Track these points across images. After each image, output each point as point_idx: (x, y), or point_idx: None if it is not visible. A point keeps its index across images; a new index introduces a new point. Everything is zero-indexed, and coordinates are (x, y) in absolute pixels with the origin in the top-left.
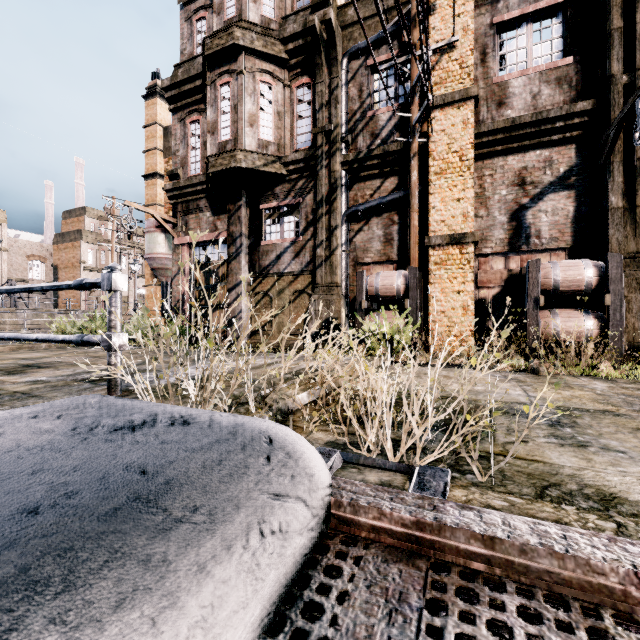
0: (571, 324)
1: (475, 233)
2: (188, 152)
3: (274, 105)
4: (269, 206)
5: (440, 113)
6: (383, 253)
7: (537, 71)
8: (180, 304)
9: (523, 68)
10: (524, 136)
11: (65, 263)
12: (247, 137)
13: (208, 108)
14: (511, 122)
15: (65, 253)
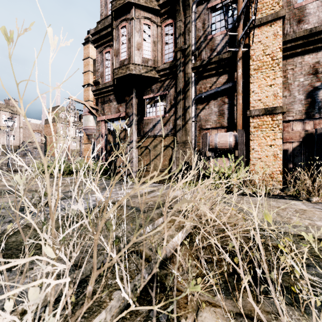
0: None
1: (283, 106)
2: (104, 69)
3: (151, 37)
4: (148, 97)
5: (257, 30)
6: (218, 122)
7: None
8: (100, 153)
9: None
10: (318, 40)
11: (50, 133)
12: (136, 56)
13: (114, 41)
14: (309, 31)
15: (50, 128)
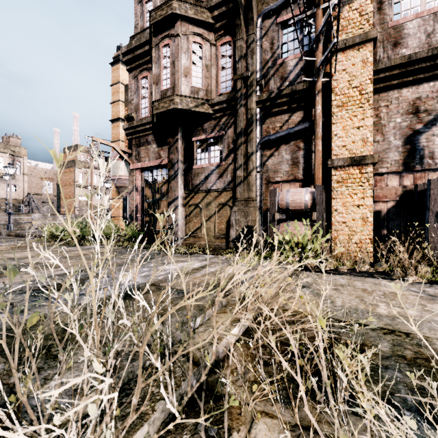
0: None
1: (374, 155)
2: (140, 100)
3: (203, 60)
4: (199, 138)
5: (341, 55)
6: (290, 173)
7: (431, 12)
8: (134, 213)
9: (417, 12)
10: (419, 70)
11: (65, 182)
12: (182, 85)
13: (153, 65)
14: (407, 58)
15: (65, 176)
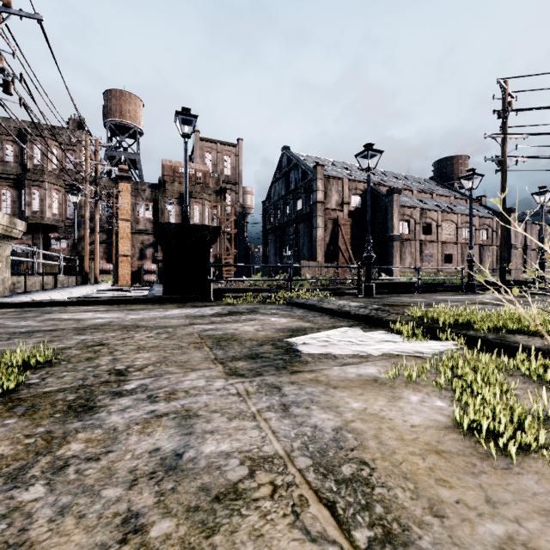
0: (150, 277)
1: (131, 255)
2: (2, 202)
3: (59, 200)
4: (54, 235)
5: (122, 222)
6: (103, 257)
7: (146, 218)
8: None
9: (143, 215)
10: (143, 233)
11: None
12: (48, 212)
13: (27, 196)
14: (140, 229)
15: None
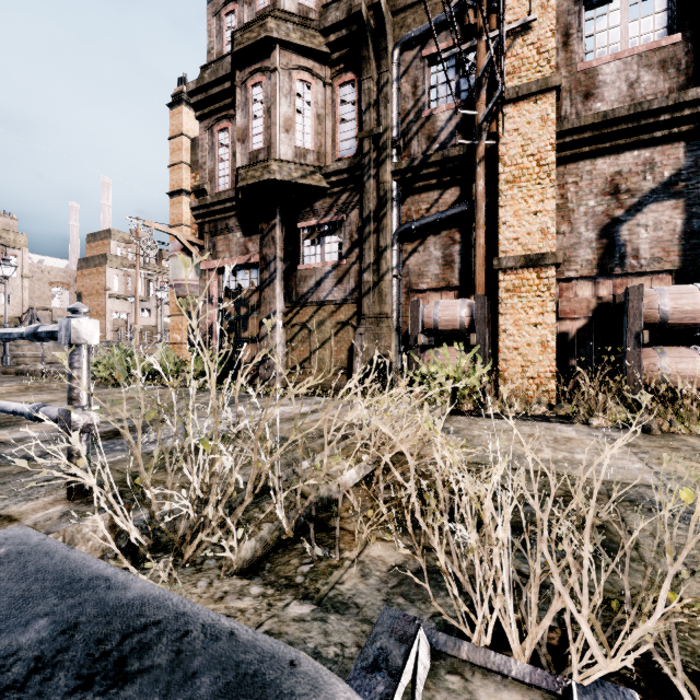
0: (684, 366)
1: (557, 253)
2: (216, 164)
3: (313, 107)
4: (307, 224)
5: (512, 109)
6: (442, 278)
7: (635, 53)
8: (207, 337)
9: (616, 51)
10: (618, 133)
11: (89, 290)
12: (282, 145)
13: (238, 113)
14: (602, 117)
15: (89, 279)
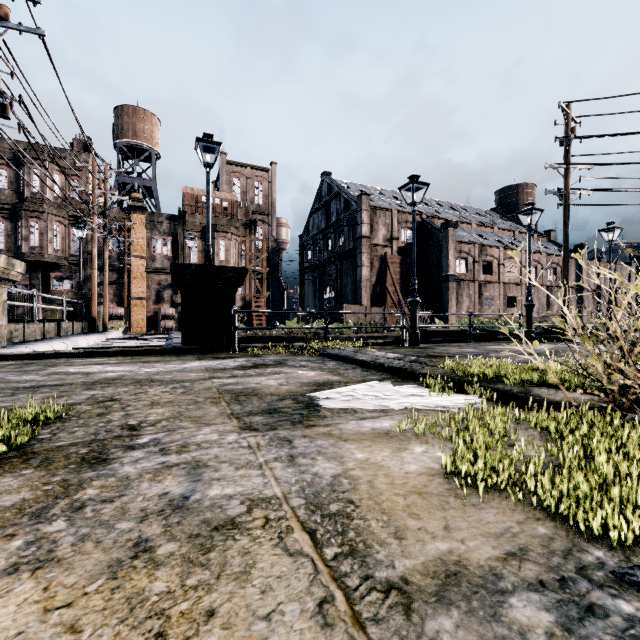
0: (168, 324)
1: (146, 298)
2: None
3: (61, 234)
4: (56, 274)
5: (135, 260)
6: (114, 299)
7: (163, 255)
8: None
9: (160, 252)
10: (160, 272)
11: None
12: (49, 248)
13: (23, 229)
14: (156, 268)
15: None
